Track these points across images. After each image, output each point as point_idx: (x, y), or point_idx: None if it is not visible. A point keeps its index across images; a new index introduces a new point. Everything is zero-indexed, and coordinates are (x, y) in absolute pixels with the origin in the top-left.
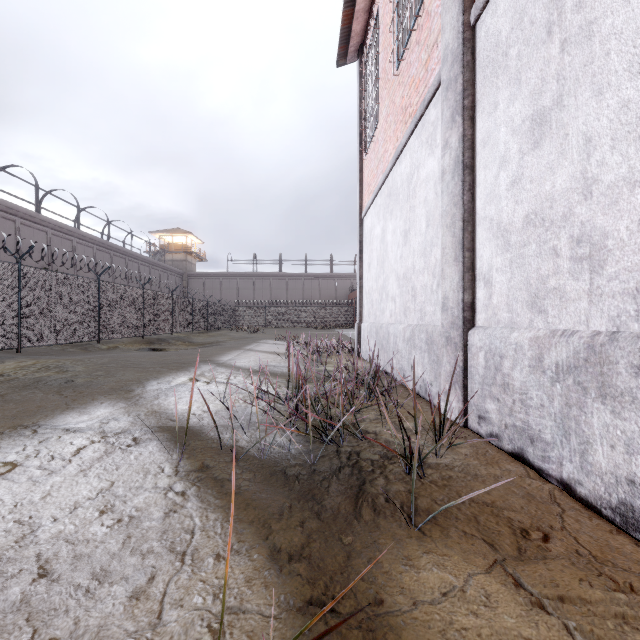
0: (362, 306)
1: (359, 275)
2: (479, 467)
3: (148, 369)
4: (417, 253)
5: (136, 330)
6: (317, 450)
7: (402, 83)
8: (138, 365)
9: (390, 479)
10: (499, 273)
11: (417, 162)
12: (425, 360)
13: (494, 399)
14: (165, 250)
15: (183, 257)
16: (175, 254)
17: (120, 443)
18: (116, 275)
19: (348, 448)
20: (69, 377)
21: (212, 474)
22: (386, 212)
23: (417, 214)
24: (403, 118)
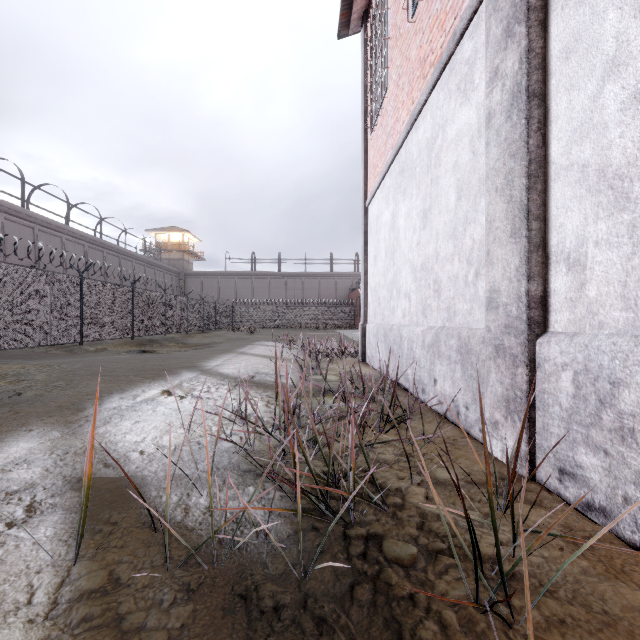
0: (367, 305)
1: (363, 270)
2: (601, 587)
3: (119, 378)
4: (442, 236)
5: (124, 331)
6: (312, 536)
7: (420, 29)
8: (110, 372)
9: (448, 626)
10: (603, 248)
11: (442, 120)
12: (456, 374)
13: (596, 450)
14: (161, 249)
15: (180, 256)
16: (172, 253)
17: (2, 516)
18: (109, 274)
19: (362, 531)
20: (19, 389)
21: (116, 609)
22: (397, 193)
23: (442, 186)
24: (421, 72)
